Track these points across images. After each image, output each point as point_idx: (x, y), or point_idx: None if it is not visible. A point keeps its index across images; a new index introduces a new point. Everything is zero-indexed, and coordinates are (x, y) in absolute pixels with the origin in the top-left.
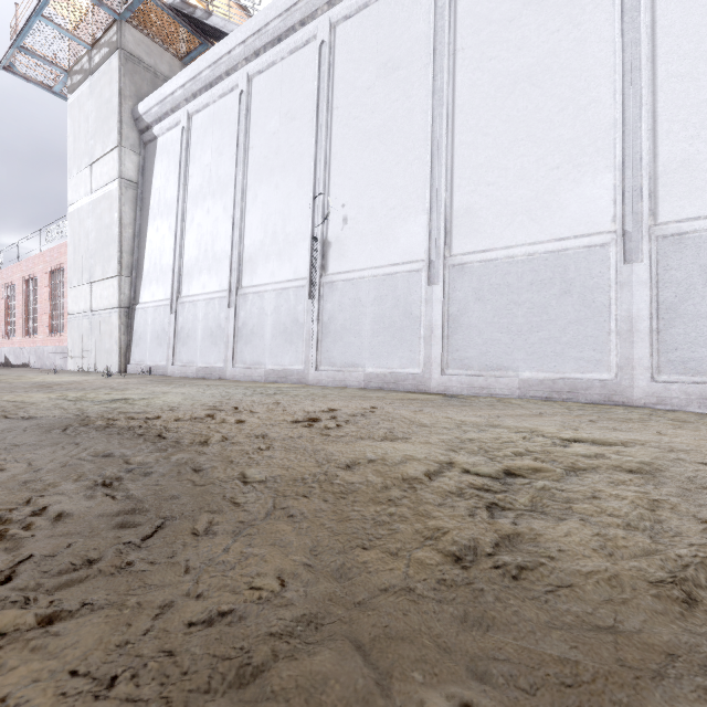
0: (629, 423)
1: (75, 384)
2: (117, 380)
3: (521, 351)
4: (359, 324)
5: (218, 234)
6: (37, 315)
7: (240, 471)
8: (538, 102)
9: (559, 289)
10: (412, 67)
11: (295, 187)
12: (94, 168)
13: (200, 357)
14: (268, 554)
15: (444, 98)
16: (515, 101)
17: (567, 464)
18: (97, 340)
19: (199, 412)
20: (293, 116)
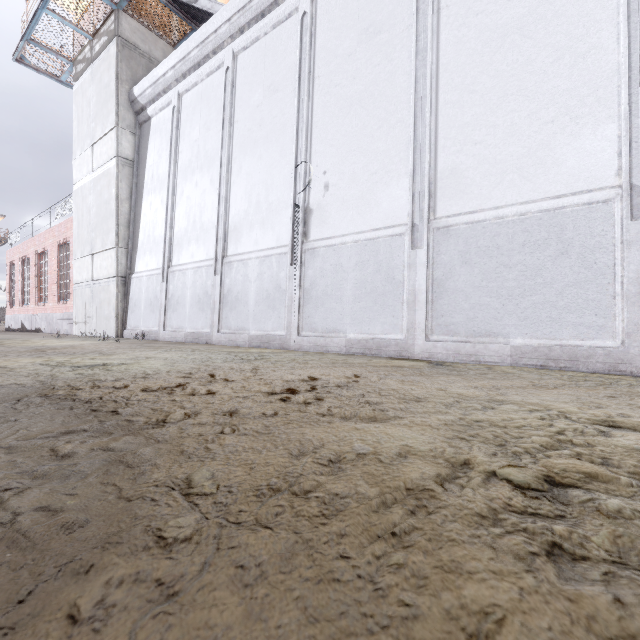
0: None
1: (69, 349)
2: (110, 345)
3: (513, 317)
4: (340, 289)
5: (205, 206)
6: (47, 285)
7: (187, 471)
8: (530, 53)
9: (555, 250)
10: (394, 30)
11: (278, 157)
12: (95, 148)
13: (188, 323)
14: None
15: (428, 58)
16: (504, 54)
17: (628, 467)
18: (98, 307)
19: (171, 381)
20: (276, 88)
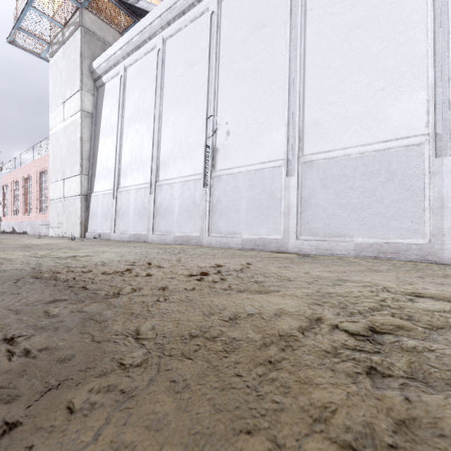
0: (450, 279)
1: (48, 246)
2: (77, 243)
3: (356, 223)
4: (238, 204)
5: (143, 145)
6: (31, 200)
7: (136, 325)
8: (367, 42)
9: (384, 178)
10: (275, 25)
11: (194, 112)
12: (65, 105)
13: (132, 227)
14: (140, 446)
15: (298, 44)
16: (350, 43)
17: (424, 321)
18: (67, 216)
19: (121, 267)
20: (193, 64)
